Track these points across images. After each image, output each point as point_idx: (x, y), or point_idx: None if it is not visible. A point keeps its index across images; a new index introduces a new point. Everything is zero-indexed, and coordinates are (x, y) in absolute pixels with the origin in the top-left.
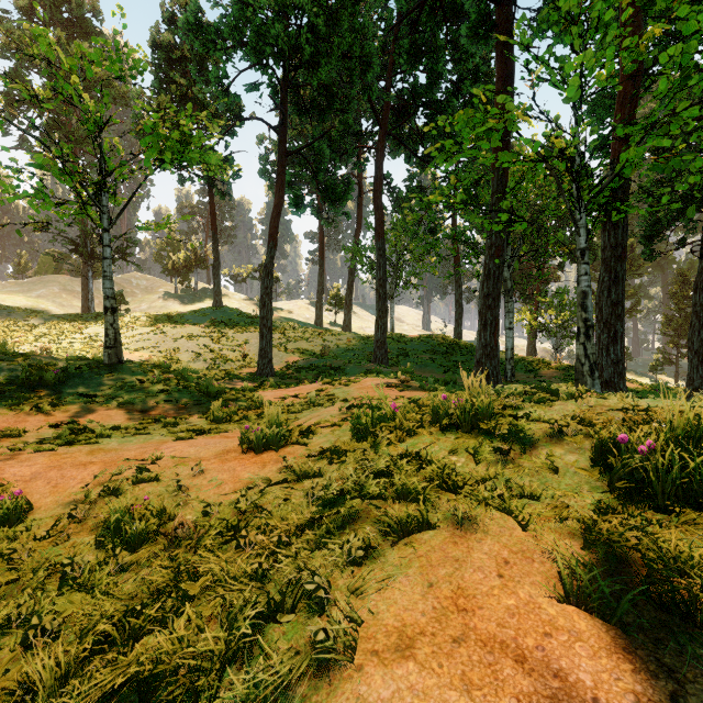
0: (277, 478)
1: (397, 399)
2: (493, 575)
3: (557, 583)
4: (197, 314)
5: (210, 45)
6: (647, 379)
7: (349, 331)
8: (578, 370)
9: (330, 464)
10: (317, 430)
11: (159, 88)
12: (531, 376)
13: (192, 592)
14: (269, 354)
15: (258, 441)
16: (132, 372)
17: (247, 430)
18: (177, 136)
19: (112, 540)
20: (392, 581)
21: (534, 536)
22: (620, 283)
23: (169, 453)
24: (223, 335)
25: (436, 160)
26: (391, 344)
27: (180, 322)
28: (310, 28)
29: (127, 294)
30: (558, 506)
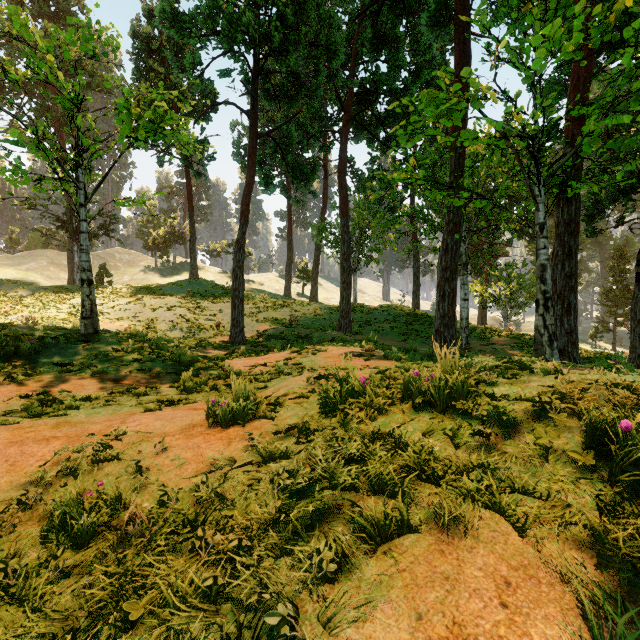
0: (242, 458)
1: (362, 369)
2: (495, 603)
3: (576, 619)
4: (174, 286)
5: (185, 33)
6: (587, 345)
7: (316, 301)
8: (537, 340)
9: (297, 443)
10: (285, 402)
11: (139, 76)
12: (484, 343)
13: (134, 616)
14: (241, 323)
15: (224, 415)
16: (107, 342)
17: (214, 403)
18: (149, 114)
19: (56, 537)
20: (372, 609)
21: (533, 544)
22: (573, 257)
23: (135, 427)
24: (198, 305)
25: (399, 140)
26: (354, 314)
27: (159, 293)
28: (279, 17)
29: (111, 268)
30: (556, 505)
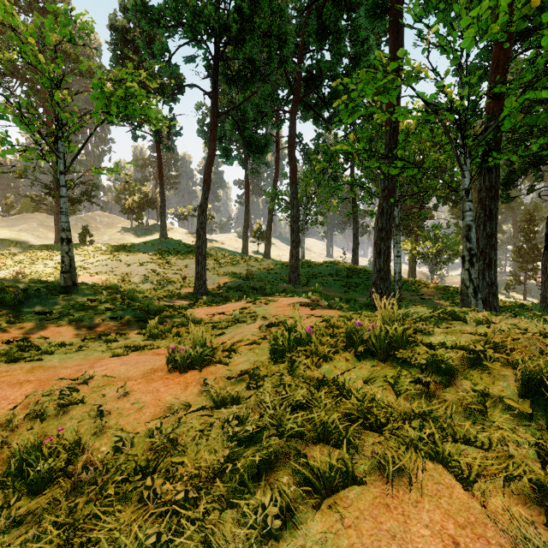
0: (196, 402)
1: (309, 317)
2: None
3: None
4: (147, 244)
5: (154, 24)
6: (502, 296)
7: (269, 258)
8: (463, 292)
9: (248, 388)
10: (239, 348)
11: (116, 63)
12: (414, 294)
13: None
14: (204, 277)
15: (183, 361)
16: (84, 293)
17: (173, 350)
18: (120, 91)
19: (13, 483)
20: None
21: (478, 498)
22: (493, 219)
23: (101, 371)
24: (167, 261)
25: (341, 116)
26: (302, 268)
27: (133, 251)
28: (236, 11)
29: (92, 229)
30: (498, 456)
